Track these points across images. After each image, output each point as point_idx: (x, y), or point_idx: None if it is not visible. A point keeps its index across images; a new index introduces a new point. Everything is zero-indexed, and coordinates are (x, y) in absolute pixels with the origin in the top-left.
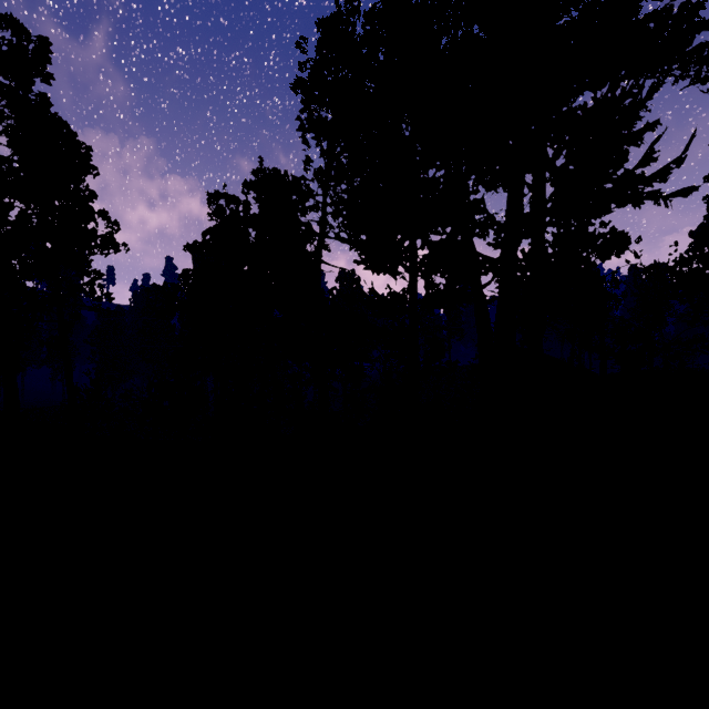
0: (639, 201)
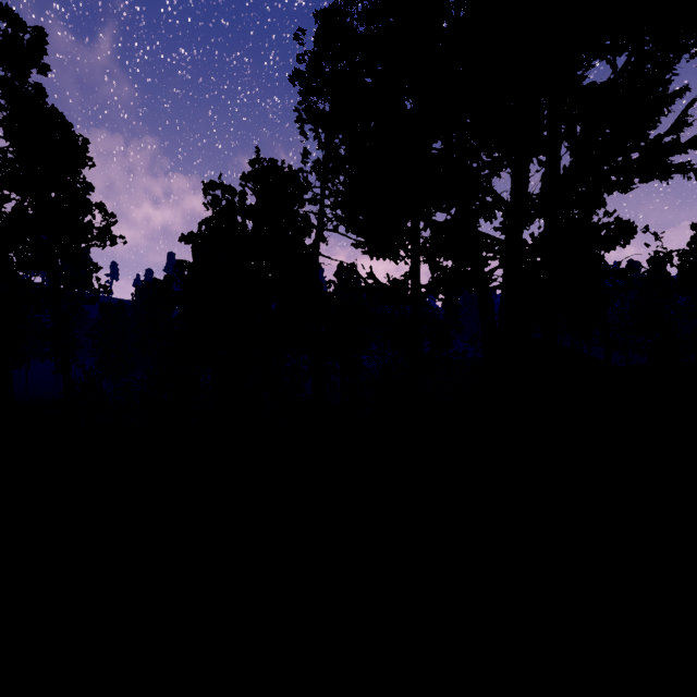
0: (667, 174)
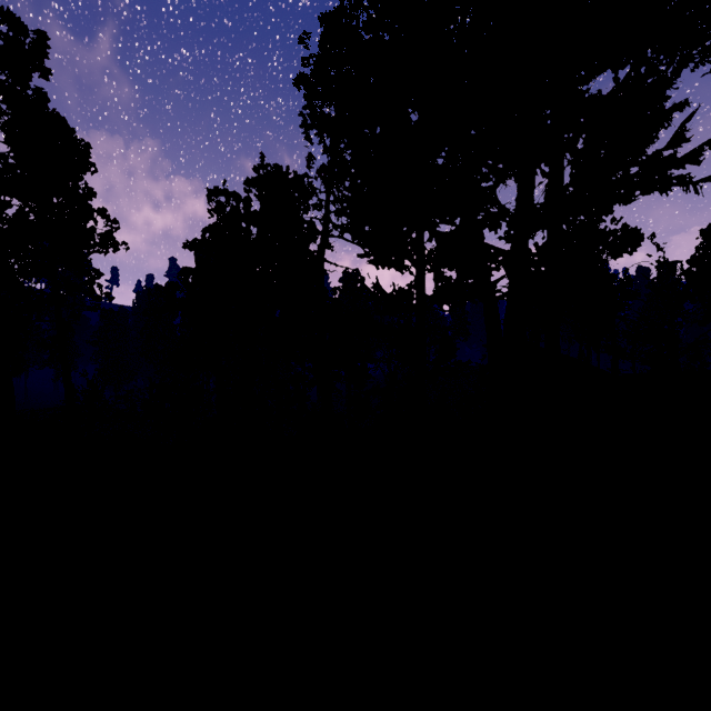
0: (667, 187)
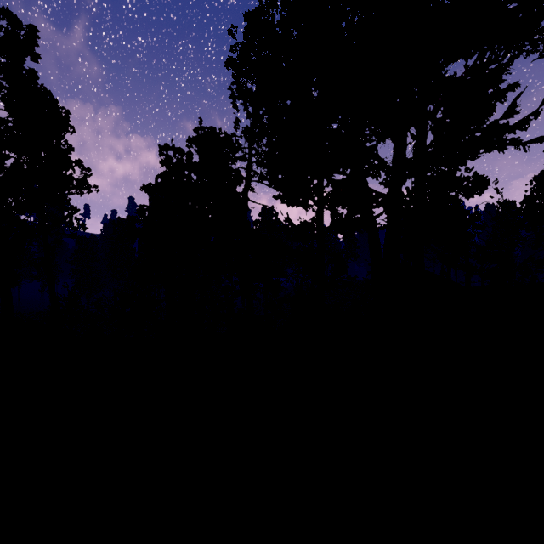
0: (503, 146)
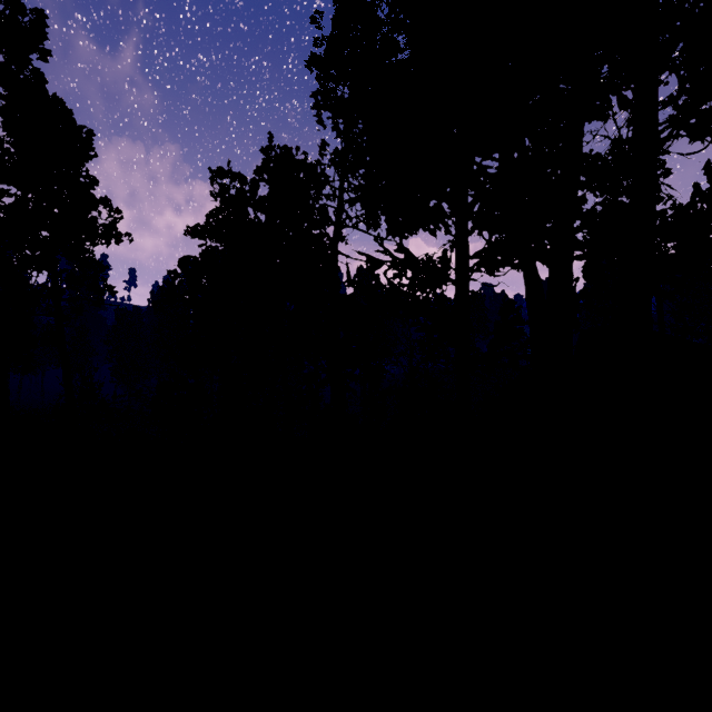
0: None
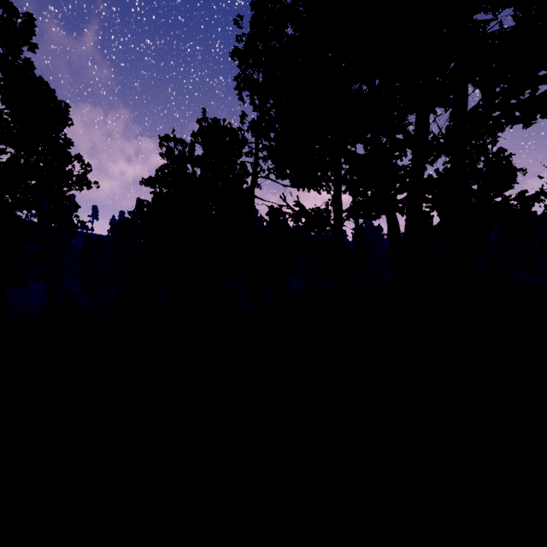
0: None
